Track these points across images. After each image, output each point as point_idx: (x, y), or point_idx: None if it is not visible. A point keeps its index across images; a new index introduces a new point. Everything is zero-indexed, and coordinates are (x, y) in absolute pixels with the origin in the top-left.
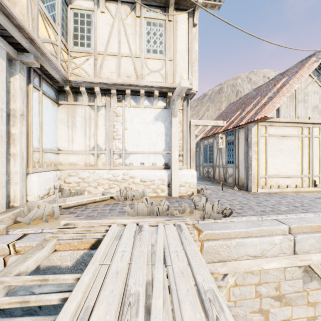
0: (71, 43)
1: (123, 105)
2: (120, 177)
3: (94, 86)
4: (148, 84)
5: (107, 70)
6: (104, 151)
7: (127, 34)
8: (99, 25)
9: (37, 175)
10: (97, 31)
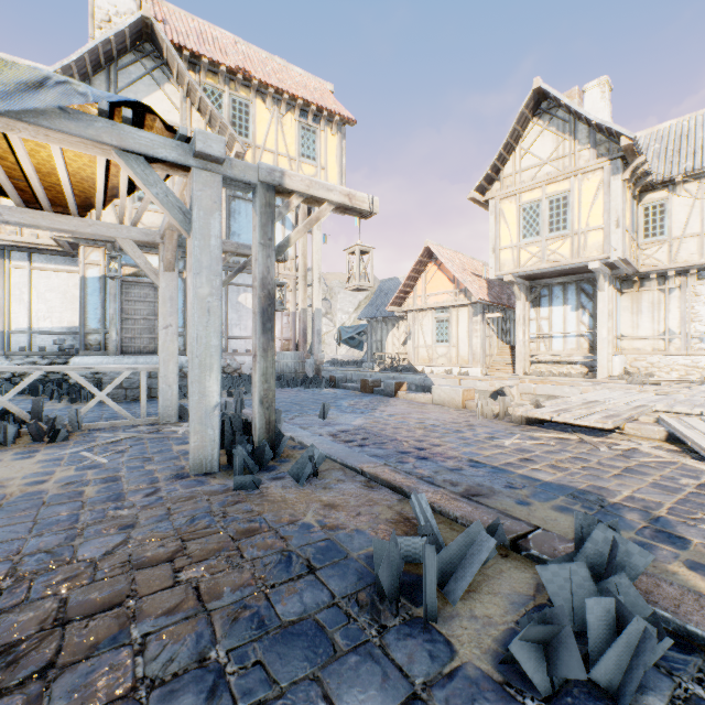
0: (640, 237)
1: None
2: (702, 364)
3: (667, 271)
4: None
5: (684, 253)
6: (677, 336)
7: None
8: (673, 210)
9: (617, 357)
10: (671, 218)
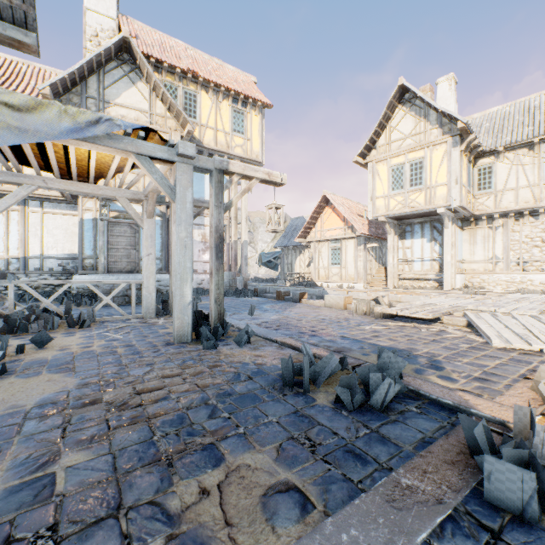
0: (475, 190)
1: (520, 223)
2: (517, 280)
3: (493, 214)
4: None
5: (505, 202)
6: (501, 260)
7: (524, 171)
8: (498, 171)
9: (459, 275)
10: (496, 177)
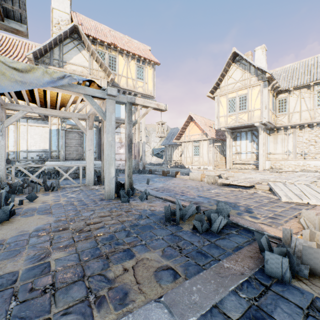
0: (277, 112)
1: (302, 131)
2: (301, 164)
3: (287, 126)
4: (318, 121)
5: (294, 119)
6: (292, 153)
7: (305, 101)
8: (289, 101)
9: (267, 161)
10: (289, 105)
